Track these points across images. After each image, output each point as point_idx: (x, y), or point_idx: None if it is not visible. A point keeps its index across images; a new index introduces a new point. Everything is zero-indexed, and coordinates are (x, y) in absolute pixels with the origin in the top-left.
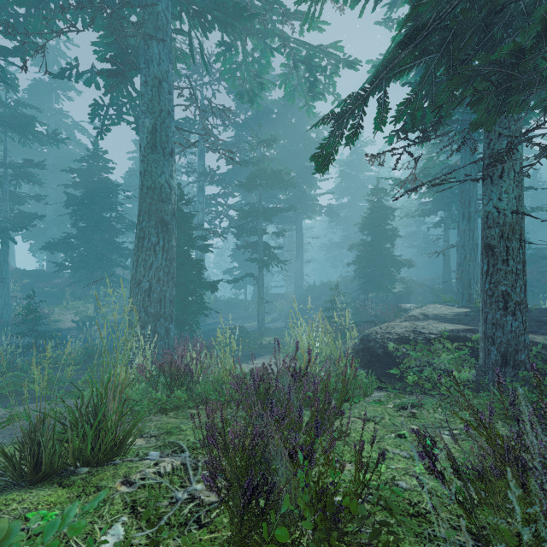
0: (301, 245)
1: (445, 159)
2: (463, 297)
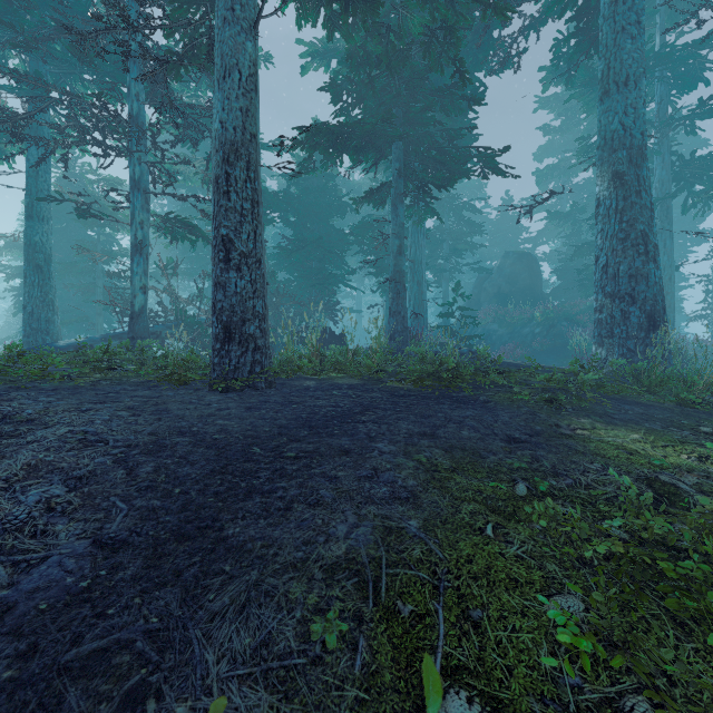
0: None
1: None
2: None
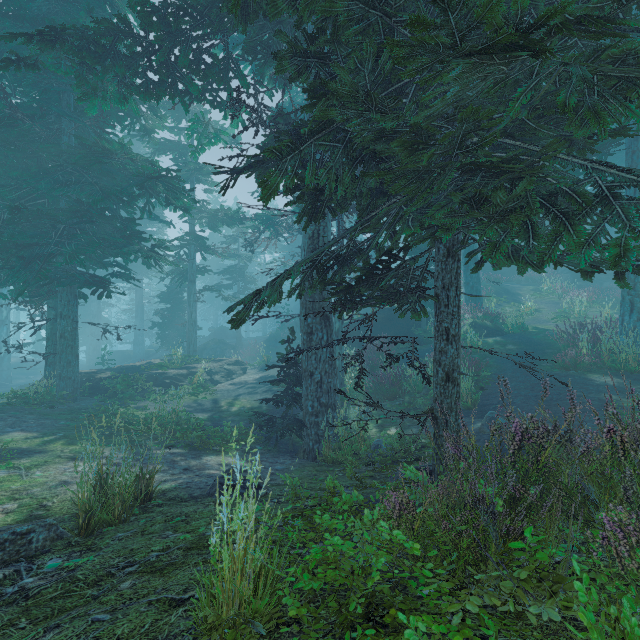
0: (141, 304)
1: (238, 248)
2: (188, 353)
